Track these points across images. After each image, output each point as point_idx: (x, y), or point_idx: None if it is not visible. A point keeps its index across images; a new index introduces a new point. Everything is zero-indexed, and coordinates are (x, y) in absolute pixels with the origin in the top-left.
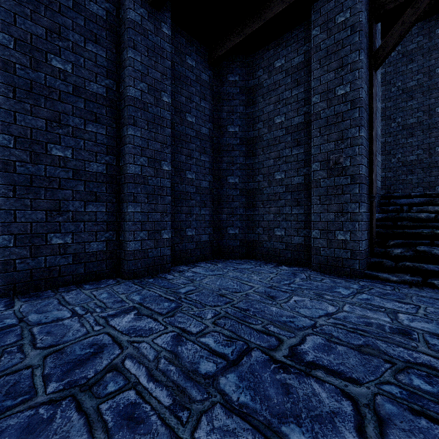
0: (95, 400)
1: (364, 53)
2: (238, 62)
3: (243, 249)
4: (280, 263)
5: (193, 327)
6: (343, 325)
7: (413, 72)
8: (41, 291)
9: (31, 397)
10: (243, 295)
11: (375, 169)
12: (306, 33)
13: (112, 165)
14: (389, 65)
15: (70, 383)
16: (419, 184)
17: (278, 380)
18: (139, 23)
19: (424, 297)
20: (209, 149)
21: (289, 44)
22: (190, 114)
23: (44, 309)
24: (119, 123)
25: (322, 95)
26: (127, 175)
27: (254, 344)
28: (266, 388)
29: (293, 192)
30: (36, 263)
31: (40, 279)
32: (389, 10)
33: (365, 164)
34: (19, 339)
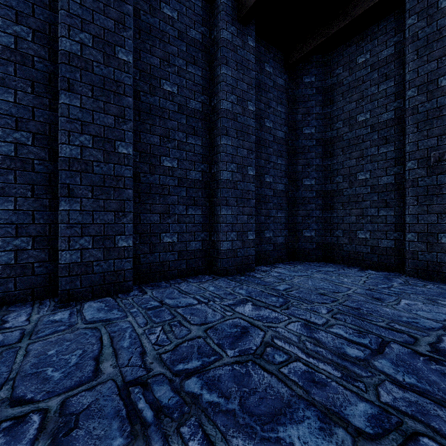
0: (273, 366)
1: None
2: (314, 63)
3: (319, 252)
4: (364, 267)
5: (315, 319)
6: None
7: None
8: (156, 282)
9: (220, 357)
10: (345, 295)
11: None
12: (397, 23)
13: (206, 172)
14: None
15: (242, 352)
16: None
17: (435, 370)
18: (230, 41)
19: None
20: (285, 153)
21: (376, 37)
22: (268, 120)
23: (172, 296)
24: (211, 134)
25: (420, 88)
26: (221, 181)
27: (388, 338)
28: (427, 375)
29: (381, 192)
30: (153, 258)
31: (156, 272)
32: None
33: None
34: (173, 316)
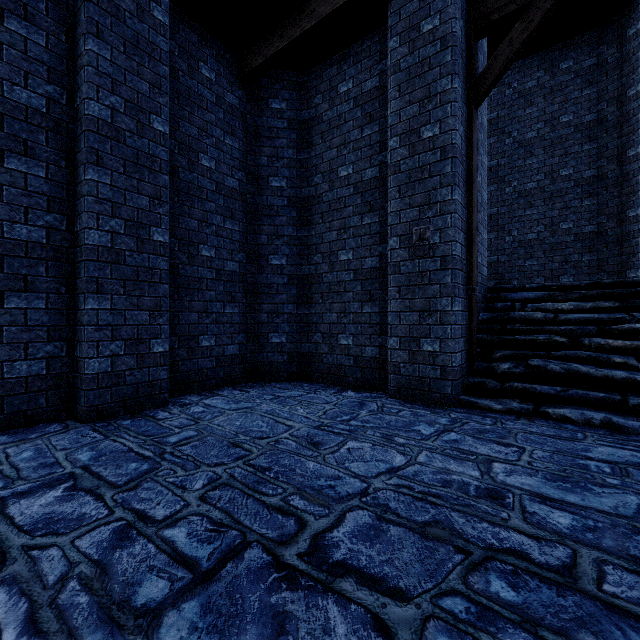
0: None
1: (459, 80)
2: (285, 81)
3: (293, 366)
4: (347, 387)
5: (162, 508)
6: (409, 488)
7: (533, 119)
8: None
9: None
10: (271, 442)
11: (476, 249)
12: (382, 46)
13: (60, 230)
14: (503, 107)
15: None
16: (540, 273)
17: (272, 606)
18: None
19: (534, 434)
20: (240, 212)
21: (359, 60)
22: (206, 156)
23: None
24: (72, 161)
25: (403, 138)
26: (86, 247)
27: (256, 535)
28: (244, 626)
29: (365, 280)
30: None
31: None
32: (494, 22)
33: (460, 241)
34: None
